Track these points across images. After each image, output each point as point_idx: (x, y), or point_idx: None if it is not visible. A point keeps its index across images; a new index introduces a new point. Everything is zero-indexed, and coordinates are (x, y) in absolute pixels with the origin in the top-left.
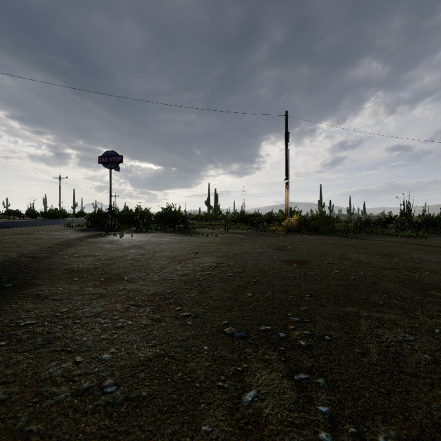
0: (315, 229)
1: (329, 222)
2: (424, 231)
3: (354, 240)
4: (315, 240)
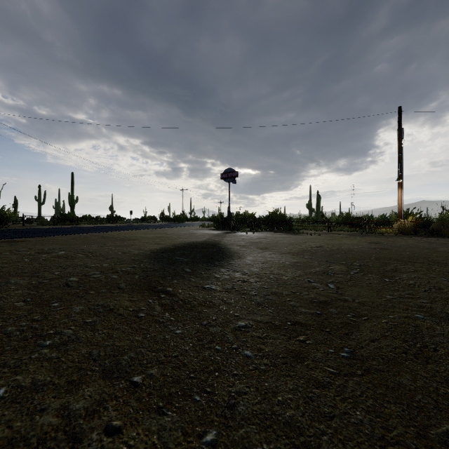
0: (436, 231)
1: None
2: None
3: None
4: (423, 241)
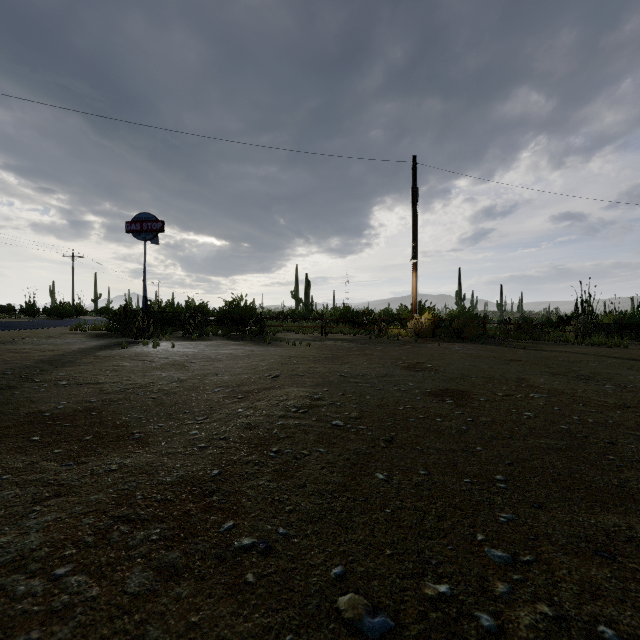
0: (457, 333)
1: (476, 323)
2: (617, 336)
3: (521, 350)
4: (464, 352)
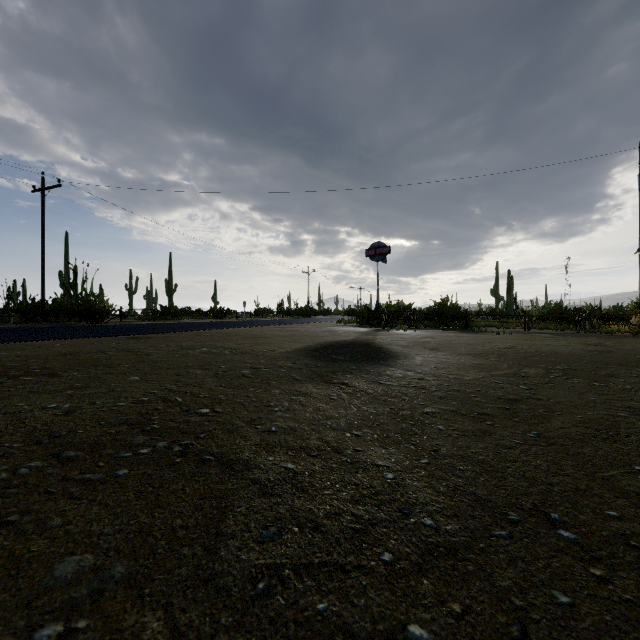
0: None
1: None
2: None
3: None
4: None
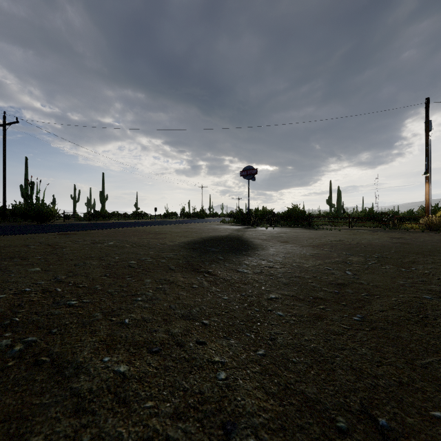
0: None
1: None
2: None
3: None
4: None
